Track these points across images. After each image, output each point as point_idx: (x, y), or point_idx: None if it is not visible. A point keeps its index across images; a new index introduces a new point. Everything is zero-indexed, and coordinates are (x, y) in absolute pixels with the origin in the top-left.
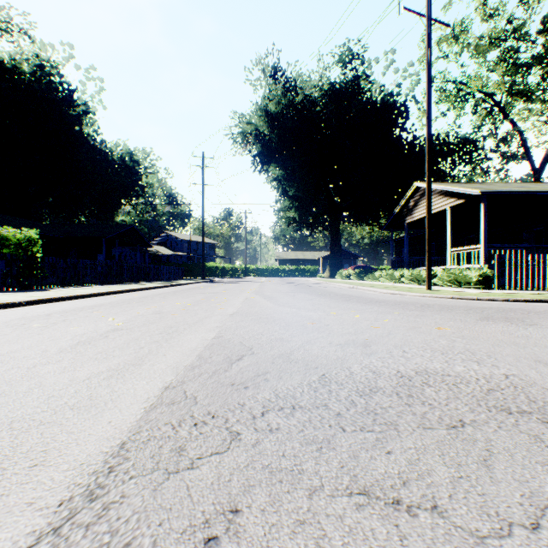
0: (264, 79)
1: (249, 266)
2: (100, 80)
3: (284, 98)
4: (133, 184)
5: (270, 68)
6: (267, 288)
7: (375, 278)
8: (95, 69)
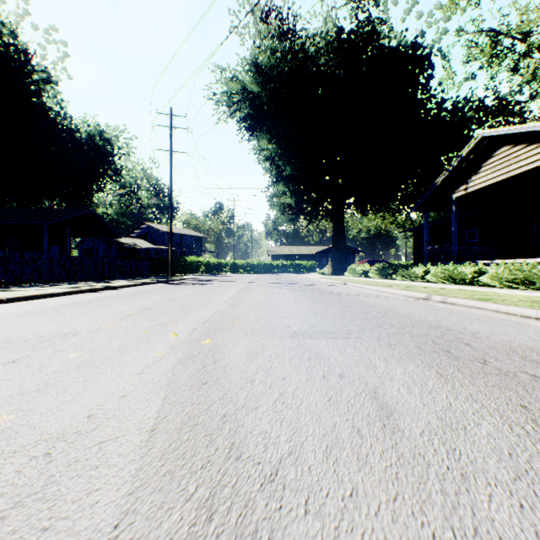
0: (253, 24)
1: (238, 261)
2: (63, 44)
3: (279, 43)
4: (104, 167)
5: (261, 9)
6: (249, 304)
7: (415, 277)
8: (56, 30)
